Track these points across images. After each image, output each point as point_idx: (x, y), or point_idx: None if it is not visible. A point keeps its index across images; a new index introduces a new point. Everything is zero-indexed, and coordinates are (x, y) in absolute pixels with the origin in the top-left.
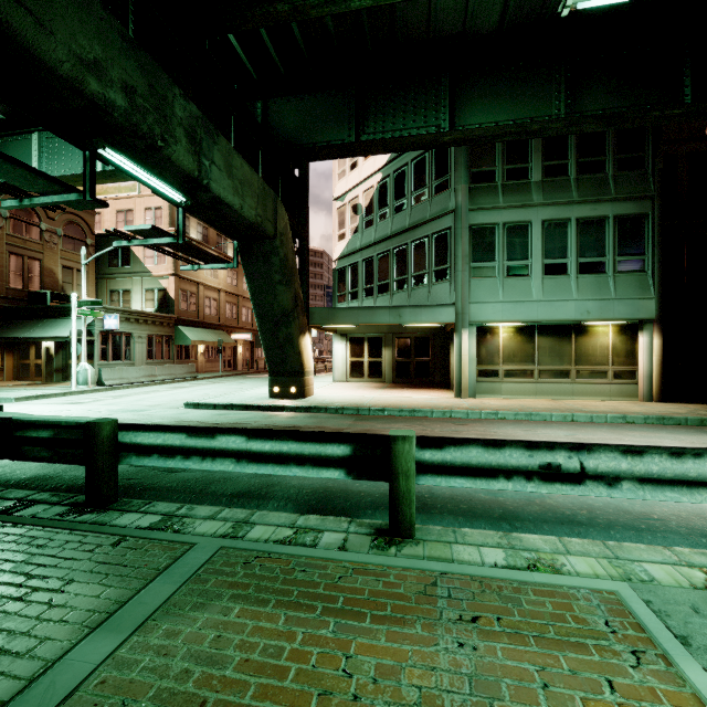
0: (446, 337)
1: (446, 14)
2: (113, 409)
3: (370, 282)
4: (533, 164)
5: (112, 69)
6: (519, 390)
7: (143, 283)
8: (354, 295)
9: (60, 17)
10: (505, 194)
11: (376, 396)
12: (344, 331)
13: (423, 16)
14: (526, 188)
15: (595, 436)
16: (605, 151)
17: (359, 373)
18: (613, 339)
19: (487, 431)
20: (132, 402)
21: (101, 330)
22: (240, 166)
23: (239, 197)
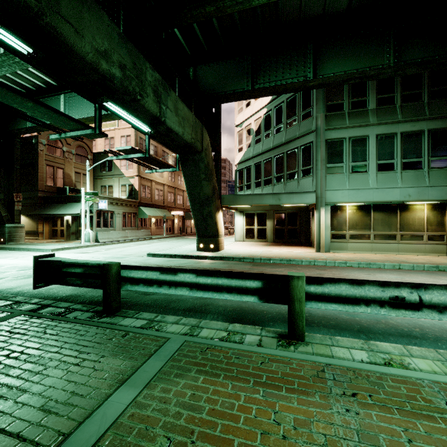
0: (309, 213)
1: (312, 4)
2: (106, 256)
3: (259, 178)
4: (369, 97)
5: (113, 55)
6: (360, 248)
7: (119, 181)
8: (248, 186)
9: (87, 27)
10: (350, 118)
11: (263, 250)
12: (241, 209)
13: (297, 6)
14: (365, 113)
15: (418, 279)
16: (422, 86)
17: (251, 236)
18: (427, 214)
19: (341, 274)
20: (116, 252)
21: (96, 210)
22: (182, 108)
23: (181, 127)
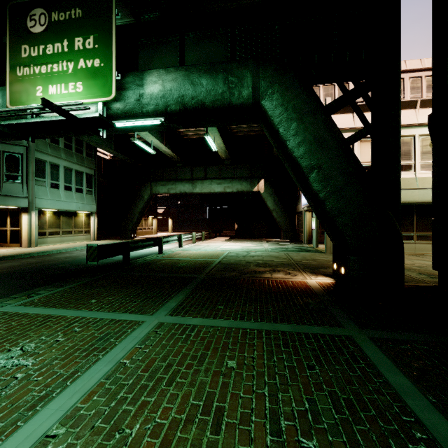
0: None
1: None
2: None
3: None
4: (61, 139)
5: None
6: (55, 241)
7: None
8: None
9: None
10: (51, 149)
11: None
12: None
13: None
14: (59, 149)
15: None
16: (83, 147)
17: None
18: (85, 218)
19: None
20: None
21: None
22: None
23: None
